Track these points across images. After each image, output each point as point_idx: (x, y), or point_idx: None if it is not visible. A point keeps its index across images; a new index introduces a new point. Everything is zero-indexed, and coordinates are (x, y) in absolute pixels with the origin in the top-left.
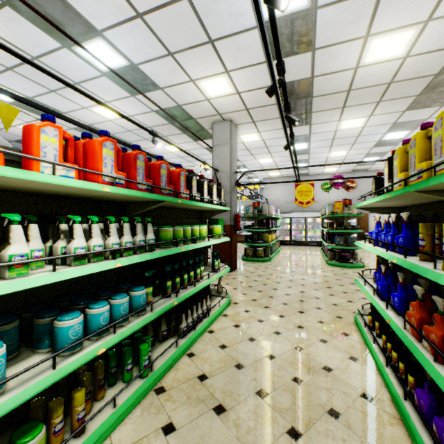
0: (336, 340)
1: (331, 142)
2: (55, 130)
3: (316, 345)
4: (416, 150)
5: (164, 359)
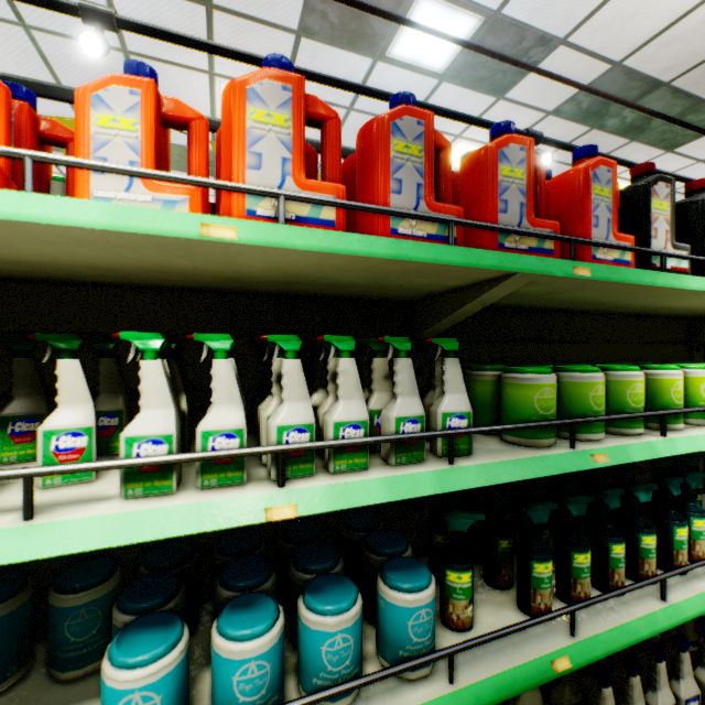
0: None
1: None
2: (133, 94)
3: None
4: None
5: None
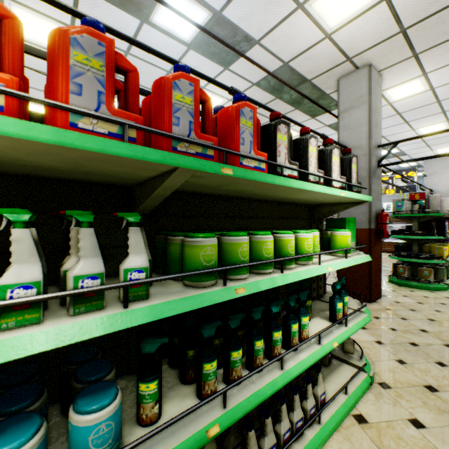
0: None
1: None
2: None
3: None
4: None
5: None
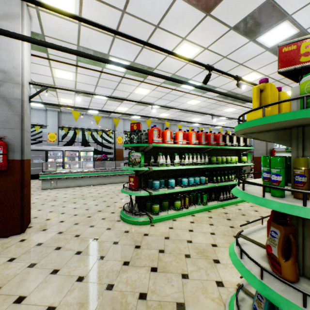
0: None
1: None
2: (181, 132)
3: None
4: None
5: (212, 204)
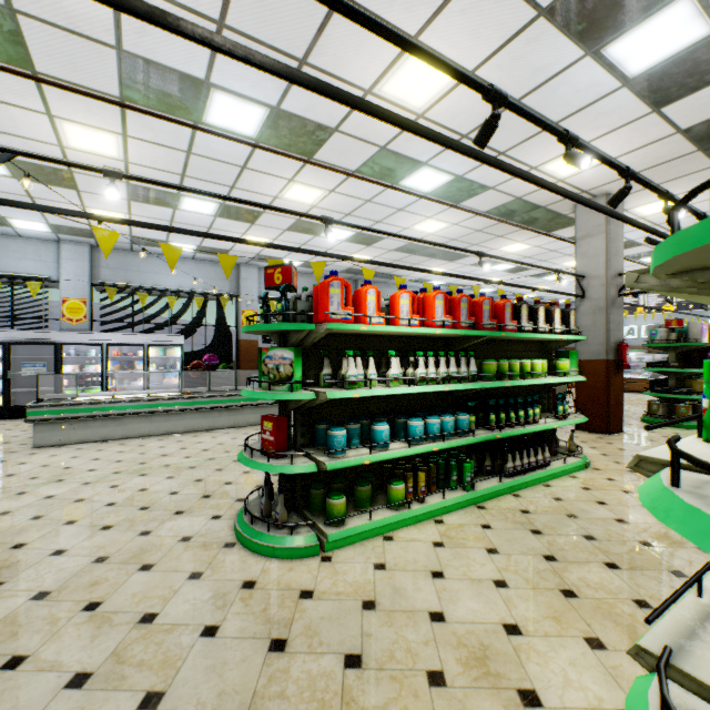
0: None
1: None
2: (407, 294)
3: None
4: None
5: (486, 486)
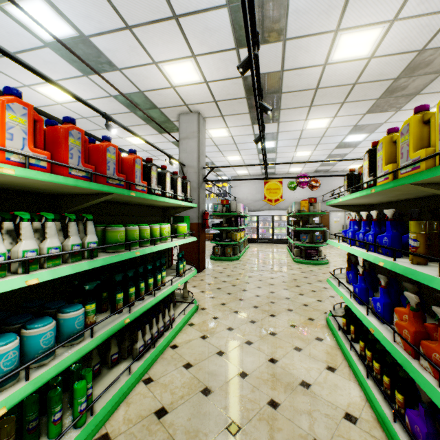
0: (311, 346)
1: (298, 142)
2: None
3: (290, 355)
4: (410, 137)
5: (111, 394)
